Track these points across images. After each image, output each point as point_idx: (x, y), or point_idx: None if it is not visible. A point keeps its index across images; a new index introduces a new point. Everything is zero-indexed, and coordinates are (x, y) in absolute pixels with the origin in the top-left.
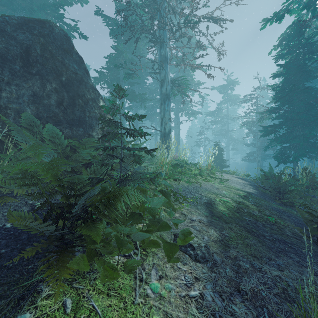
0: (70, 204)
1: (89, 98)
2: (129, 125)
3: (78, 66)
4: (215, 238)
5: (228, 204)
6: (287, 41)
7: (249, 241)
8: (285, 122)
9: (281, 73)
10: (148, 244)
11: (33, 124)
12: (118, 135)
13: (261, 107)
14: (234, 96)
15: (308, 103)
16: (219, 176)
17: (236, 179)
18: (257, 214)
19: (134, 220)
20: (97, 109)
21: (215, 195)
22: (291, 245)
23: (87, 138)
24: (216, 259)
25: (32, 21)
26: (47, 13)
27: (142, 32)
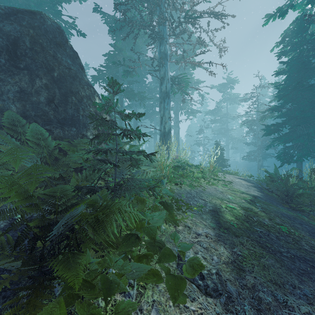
0: (49, 225)
1: (83, 95)
2: (125, 125)
3: (72, 61)
4: (227, 258)
5: (236, 212)
6: (290, 38)
7: (266, 261)
8: (289, 121)
9: (284, 71)
10: (147, 276)
11: (16, 124)
12: (112, 137)
13: (261, 105)
14: (233, 94)
15: (313, 101)
16: (221, 177)
17: (239, 180)
18: (268, 223)
19: (129, 245)
20: (92, 107)
21: (220, 201)
22: (313, 264)
23: (79, 139)
24: (231, 290)
25: (21, 12)
26: (45, 10)
27: (141, 27)
